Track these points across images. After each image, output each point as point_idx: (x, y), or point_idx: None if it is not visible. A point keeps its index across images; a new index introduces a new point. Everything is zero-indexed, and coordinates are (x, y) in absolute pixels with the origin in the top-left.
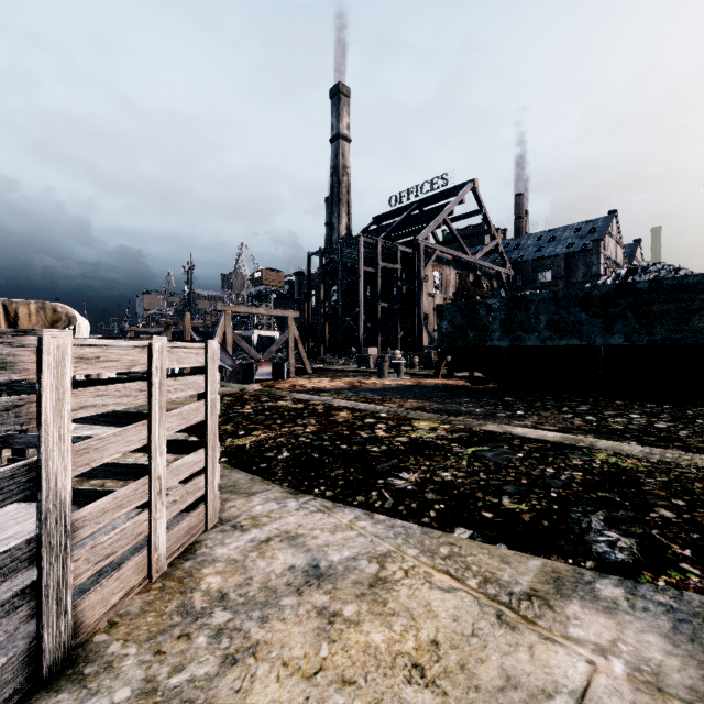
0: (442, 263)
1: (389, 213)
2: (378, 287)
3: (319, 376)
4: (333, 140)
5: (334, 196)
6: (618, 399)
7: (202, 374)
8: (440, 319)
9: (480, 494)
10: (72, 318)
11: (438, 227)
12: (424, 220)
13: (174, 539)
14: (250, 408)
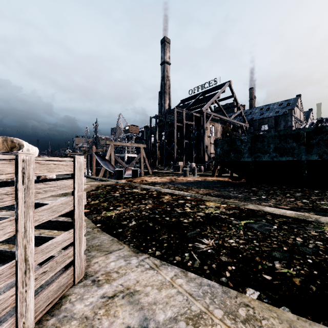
0: (214, 121)
1: (189, 98)
2: (184, 133)
3: (155, 175)
4: (162, 64)
5: (163, 90)
6: (315, 189)
7: (72, 179)
8: (216, 147)
9: (258, 258)
10: (21, 145)
11: (212, 104)
12: (205, 101)
13: (44, 299)
14: (118, 193)
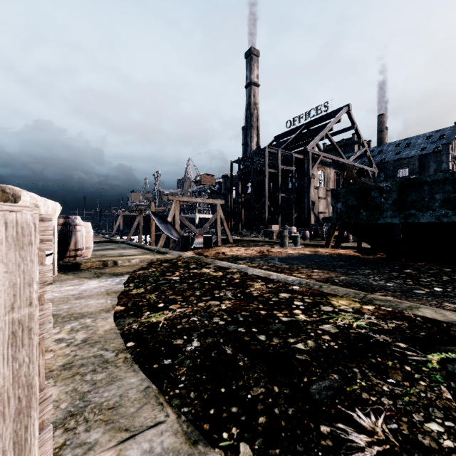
0: (324, 165)
1: (286, 133)
2: (279, 183)
3: (237, 245)
4: (247, 86)
5: (248, 123)
6: None
7: None
8: (335, 201)
9: None
10: (16, 198)
11: (321, 139)
12: (311, 136)
13: None
14: (178, 275)
